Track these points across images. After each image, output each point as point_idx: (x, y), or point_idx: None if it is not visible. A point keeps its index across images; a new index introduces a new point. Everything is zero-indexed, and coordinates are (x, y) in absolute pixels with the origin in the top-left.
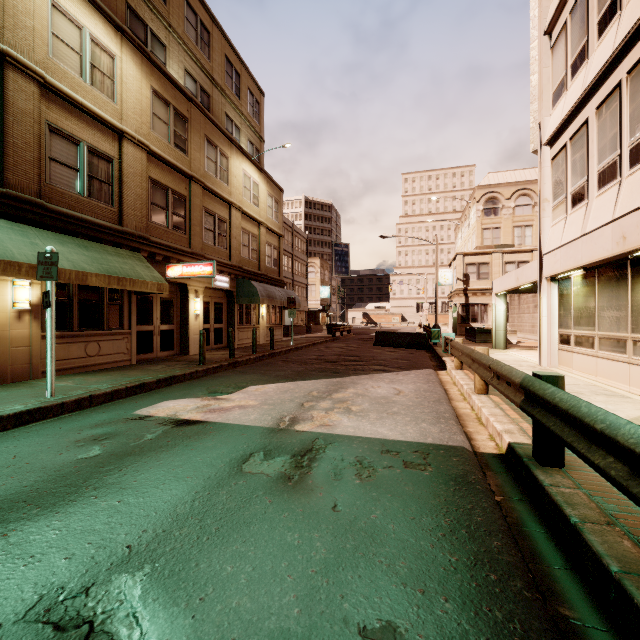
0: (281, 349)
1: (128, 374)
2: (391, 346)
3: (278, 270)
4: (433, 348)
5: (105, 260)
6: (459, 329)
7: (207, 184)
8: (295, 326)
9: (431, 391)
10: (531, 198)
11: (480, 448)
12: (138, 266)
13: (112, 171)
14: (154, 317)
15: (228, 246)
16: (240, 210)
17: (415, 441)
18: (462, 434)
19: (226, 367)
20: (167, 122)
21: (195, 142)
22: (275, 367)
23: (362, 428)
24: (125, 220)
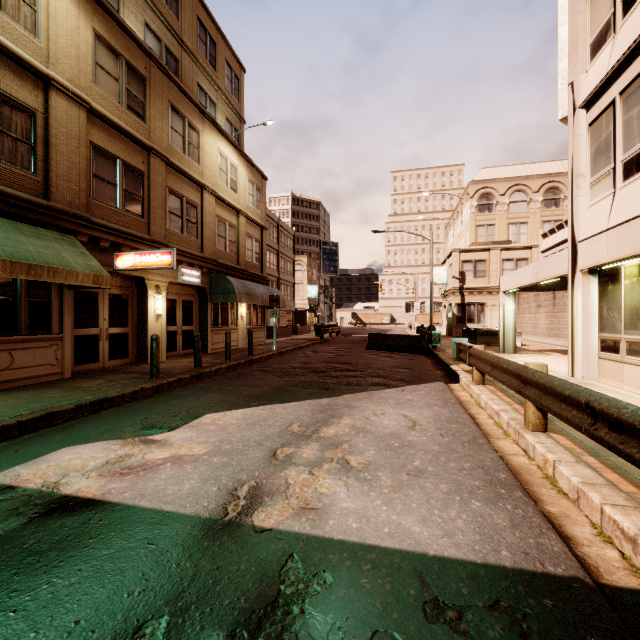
0: (261, 355)
1: (43, 396)
2: (386, 350)
3: (260, 265)
4: (434, 352)
5: (12, 241)
6: (455, 330)
7: (172, 160)
8: (280, 327)
9: (457, 421)
10: (526, 194)
11: (601, 571)
12: (67, 252)
13: (34, 128)
14: (100, 318)
15: (199, 235)
16: (214, 194)
17: (480, 561)
18: (548, 526)
19: (187, 381)
20: (117, 77)
21: (156, 108)
22: (249, 380)
23: (373, 517)
24: (53, 193)
